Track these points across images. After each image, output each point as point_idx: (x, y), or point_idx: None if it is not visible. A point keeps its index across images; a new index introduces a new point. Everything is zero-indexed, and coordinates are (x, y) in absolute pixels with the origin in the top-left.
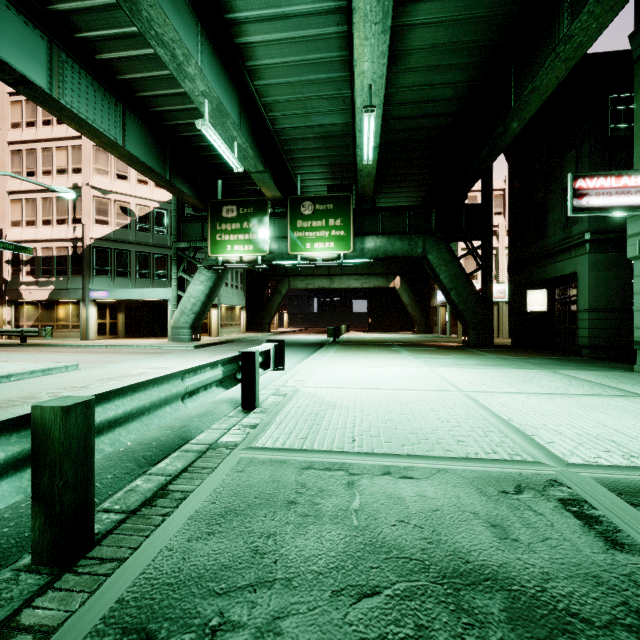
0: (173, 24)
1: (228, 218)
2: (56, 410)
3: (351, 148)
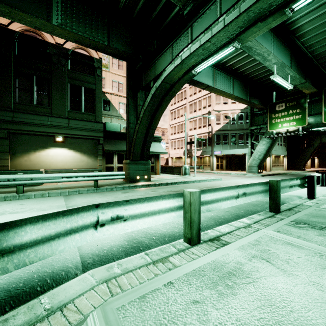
0: (262, 44)
1: (279, 110)
2: (275, 181)
3: None
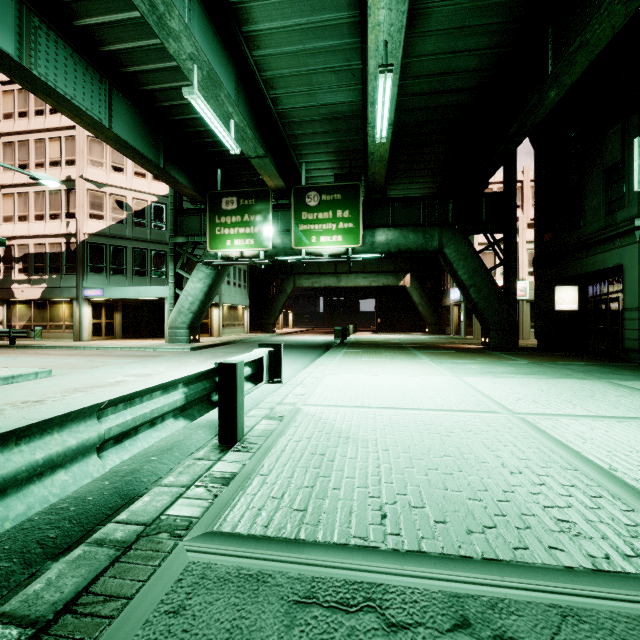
0: None
1: (228, 210)
2: None
3: (360, 132)
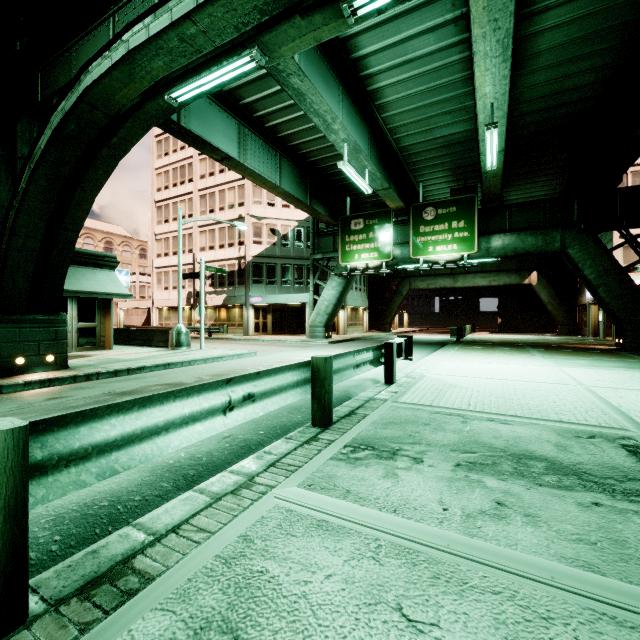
0: (324, 97)
1: (356, 230)
2: (322, 359)
3: (475, 150)
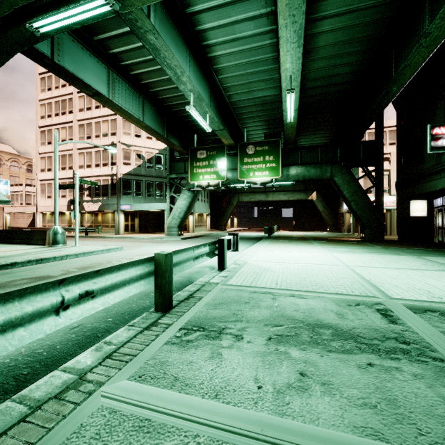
0: (175, 55)
1: (200, 158)
2: (163, 255)
3: (280, 109)
